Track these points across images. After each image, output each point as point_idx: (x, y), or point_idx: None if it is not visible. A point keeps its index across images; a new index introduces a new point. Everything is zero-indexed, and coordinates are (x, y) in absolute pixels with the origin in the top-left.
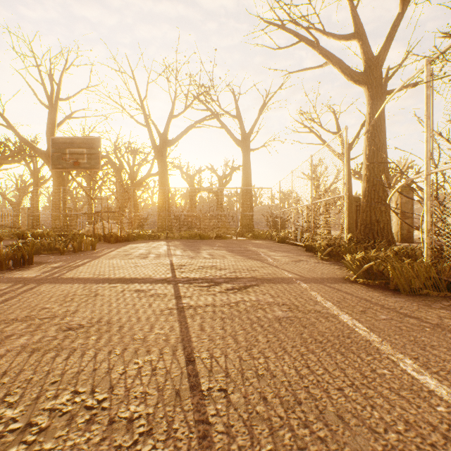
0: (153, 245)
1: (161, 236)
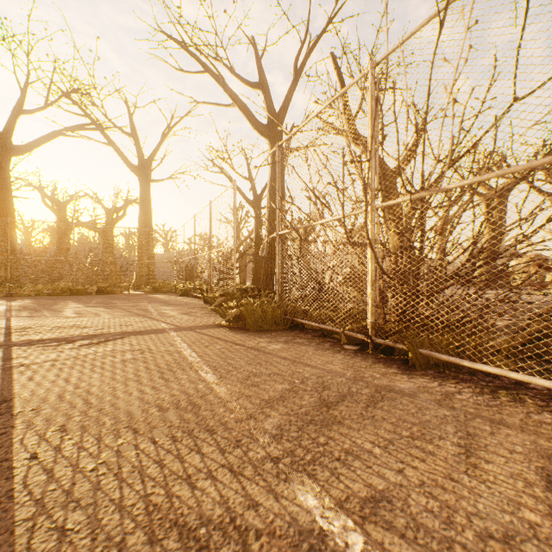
0: None
1: None
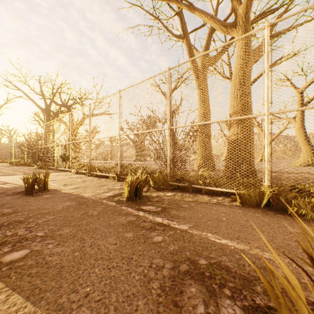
0: None
1: None
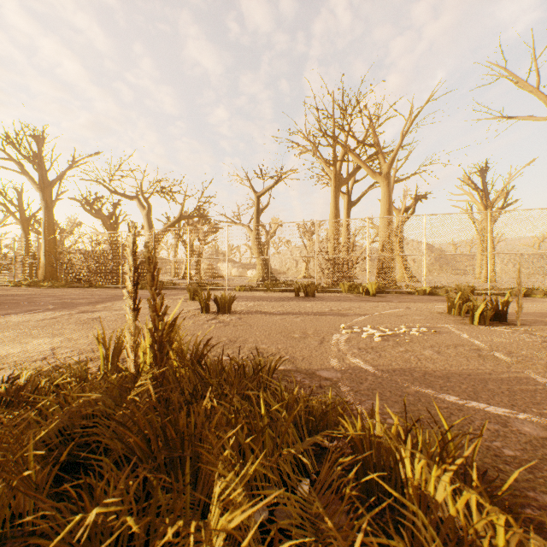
0: None
1: None
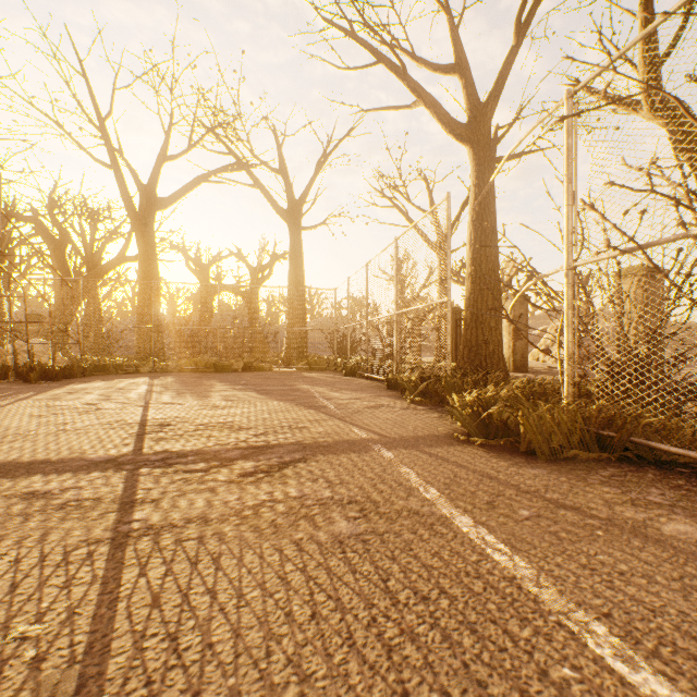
0: (120, 385)
1: (141, 367)
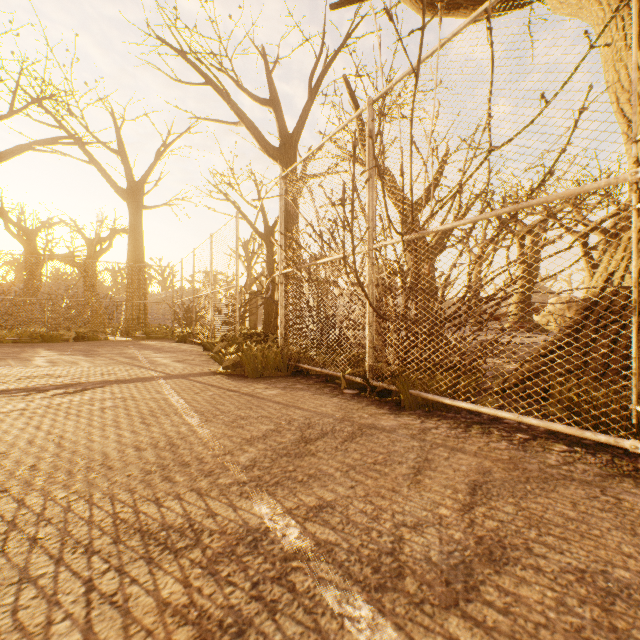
0: None
1: None
